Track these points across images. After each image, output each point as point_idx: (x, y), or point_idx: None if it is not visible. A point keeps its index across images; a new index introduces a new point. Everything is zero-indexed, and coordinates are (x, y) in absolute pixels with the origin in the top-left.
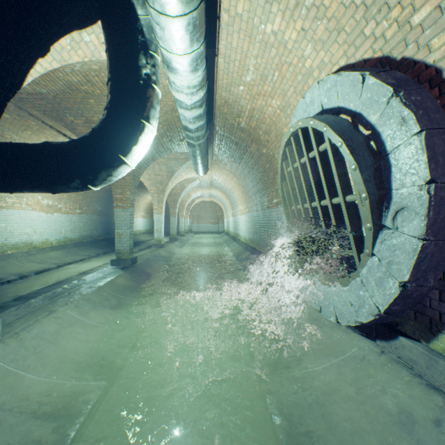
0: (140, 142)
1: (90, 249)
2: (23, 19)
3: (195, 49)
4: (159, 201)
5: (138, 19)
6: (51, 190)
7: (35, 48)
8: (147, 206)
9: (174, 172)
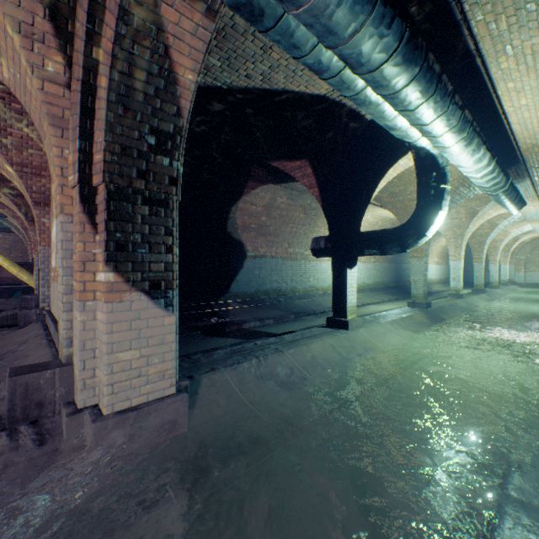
0: (435, 223)
1: (381, 294)
2: (374, 174)
3: (476, 157)
4: (455, 246)
5: (434, 156)
6: (384, 254)
7: (376, 182)
8: (440, 251)
9: (475, 213)
